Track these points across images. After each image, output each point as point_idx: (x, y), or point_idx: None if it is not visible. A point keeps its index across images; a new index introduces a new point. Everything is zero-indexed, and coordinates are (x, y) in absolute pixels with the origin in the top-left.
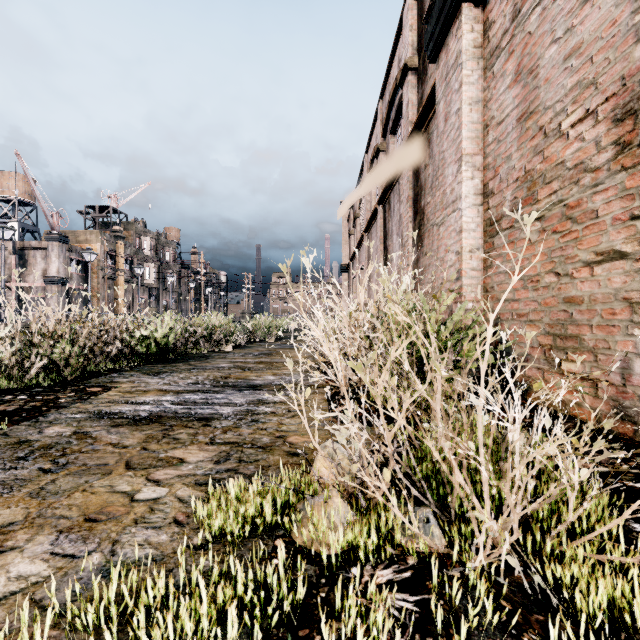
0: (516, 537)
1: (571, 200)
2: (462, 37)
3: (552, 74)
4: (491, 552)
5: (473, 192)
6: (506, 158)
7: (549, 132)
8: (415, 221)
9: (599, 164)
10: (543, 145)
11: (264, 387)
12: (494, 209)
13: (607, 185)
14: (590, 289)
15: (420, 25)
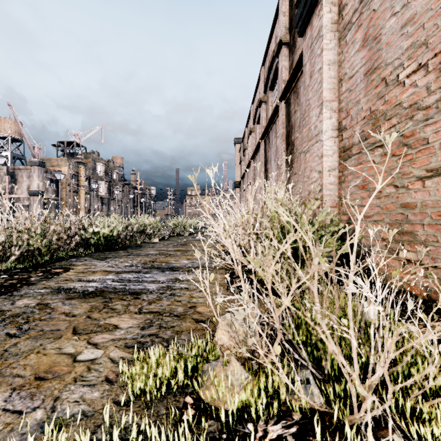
0: (389, 404)
1: (407, 131)
2: (323, 16)
3: (392, 39)
4: (360, 408)
5: (331, 128)
6: (356, 102)
7: (389, 82)
8: (287, 150)
9: (429, 104)
10: (384, 92)
11: (180, 269)
12: (346, 140)
13: (436, 119)
14: (422, 197)
15: (291, 12)
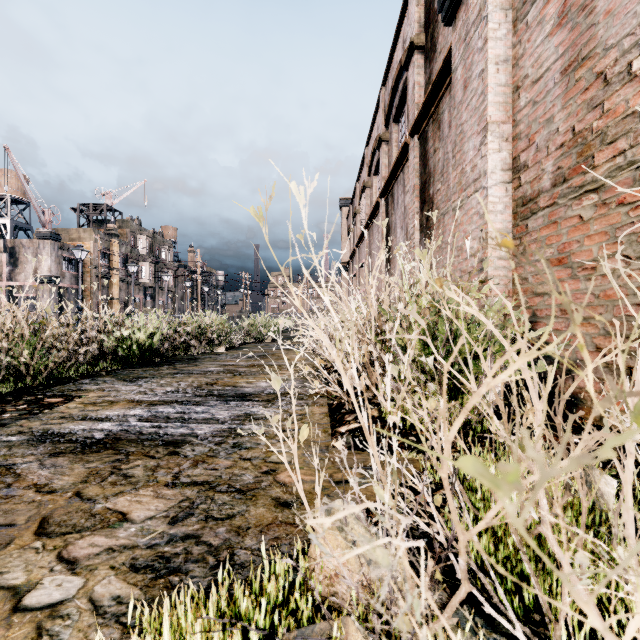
0: None
1: None
2: None
3: (617, 3)
4: None
5: (500, 167)
6: (545, 121)
7: (612, 78)
8: (422, 212)
9: None
10: (602, 96)
11: (254, 397)
12: (528, 185)
13: None
14: None
15: None
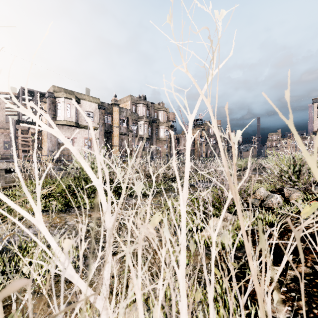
0: None
1: None
2: None
3: None
4: None
5: None
6: None
7: None
8: None
9: None
10: None
11: None
12: None
13: None
14: None
15: None
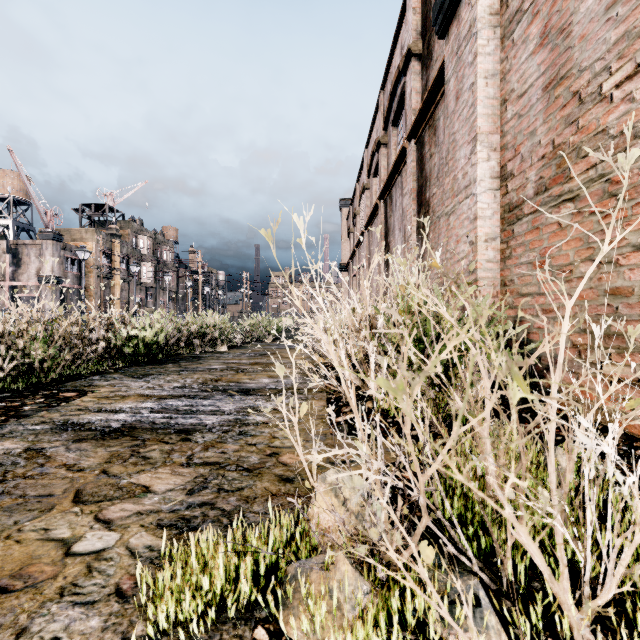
0: None
1: (616, 174)
2: (477, 3)
3: (590, 29)
4: None
5: (489, 175)
6: (529, 134)
7: (586, 97)
8: (419, 214)
9: None
10: (578, 113)
11: (257, 391)
12: (514, 193)
13: None
14: None
15: (424, 8)
